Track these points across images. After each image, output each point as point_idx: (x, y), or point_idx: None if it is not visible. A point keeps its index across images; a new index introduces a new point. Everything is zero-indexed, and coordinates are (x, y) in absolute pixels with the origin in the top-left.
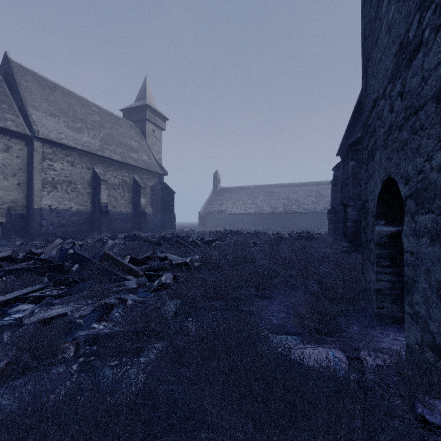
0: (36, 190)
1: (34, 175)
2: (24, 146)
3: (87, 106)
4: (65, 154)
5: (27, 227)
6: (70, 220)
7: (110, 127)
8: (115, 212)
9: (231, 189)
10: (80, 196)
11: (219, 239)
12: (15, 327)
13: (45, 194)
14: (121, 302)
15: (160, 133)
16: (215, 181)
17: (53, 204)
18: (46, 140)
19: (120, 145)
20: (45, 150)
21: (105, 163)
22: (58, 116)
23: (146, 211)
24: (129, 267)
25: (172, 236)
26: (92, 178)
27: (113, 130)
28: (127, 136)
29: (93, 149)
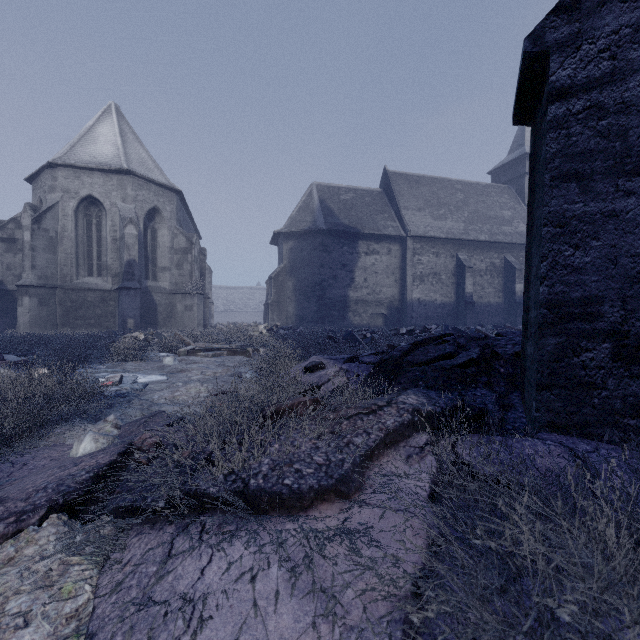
0: (408, 285)
1: (406, 271)
2: (399, 246)
3: (450, 186)
4: (431, 246)
5: (401, 319)
6: (435, 313)
7: (475, 201)
8: (481, 303)
9: None
10: (444, 287)
11: None
12: None
13: (414, 288)
14: None
15: None
16: None
17: (421, 297)
18: (415, 237)
19: (488, 220)
20: (415, 246)
21: (469, 247)
22: (424, 209)
23: None
24: None
25: None
26: (456, 266)
27: (478, 204)
28: (497, 206)
29: (457, 235)
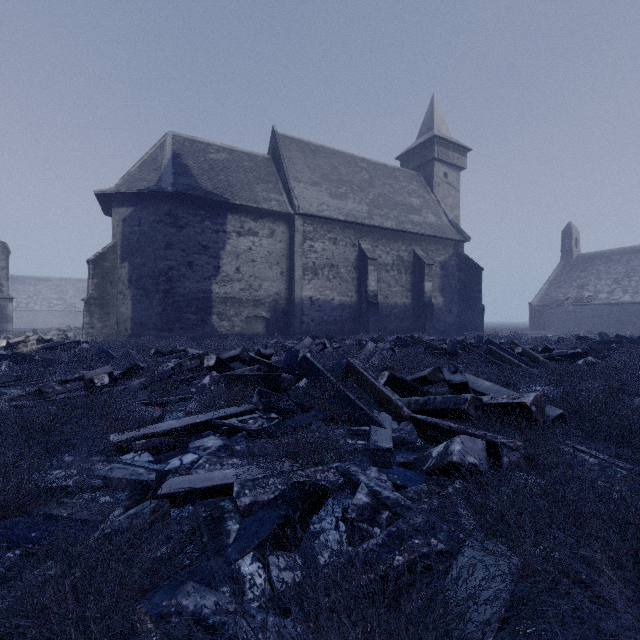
0: (297, 279)
1: (295, 261)
2: (286, 228)
3: (353, 163)
4: (327, 229)
5: (289, 323)
6: (332, 316)
7: (381, 183)
8: (387, 304)
9: (606, 255)
10: (343, 283)
11: (590, 353)
12: (140, 496)
13: (305, 283)
14: (348, 484)
15: (457, 175)
16: (565, 244)
17: (314, 296)
18: (307, 216)
19: (395, 206)
20: (306, 228)
21: (373, 235)
22: (320, 184)
23: (433, 302)
24: (385, 396)
25: (478, 341)
26: (358, 257)
27: (385, 187)
28: (405, 192)
29: (358, 218)
